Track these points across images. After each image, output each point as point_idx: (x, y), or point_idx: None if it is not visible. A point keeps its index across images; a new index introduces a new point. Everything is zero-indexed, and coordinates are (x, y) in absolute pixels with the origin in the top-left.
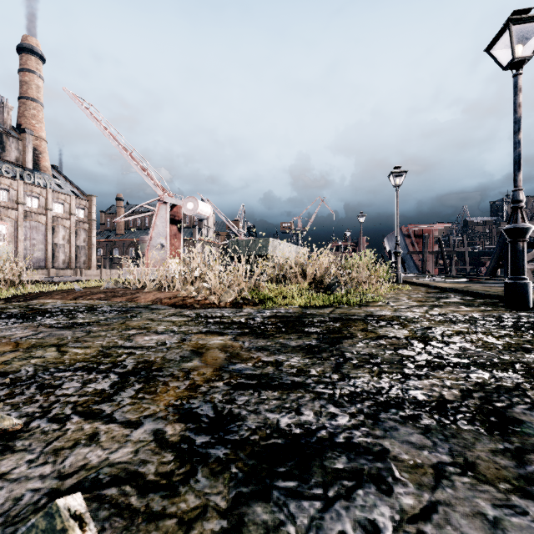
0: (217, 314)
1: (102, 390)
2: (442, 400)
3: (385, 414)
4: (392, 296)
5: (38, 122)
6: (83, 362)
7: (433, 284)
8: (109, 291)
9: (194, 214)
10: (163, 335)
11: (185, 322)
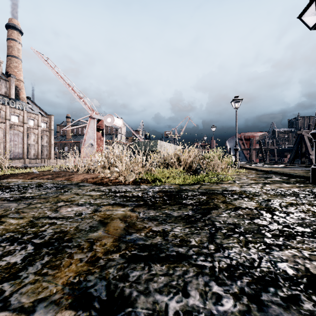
0: (122, 190)
1: (13, 265)
2: (310, 274)
3: (265, 295)
4: (236, 176)
5: (19, 70)
6: (11, 232)
7: (259, 169)
8: (55, 173)
9: (111, 125)
10: (82, 207)
11: (100, 196)
